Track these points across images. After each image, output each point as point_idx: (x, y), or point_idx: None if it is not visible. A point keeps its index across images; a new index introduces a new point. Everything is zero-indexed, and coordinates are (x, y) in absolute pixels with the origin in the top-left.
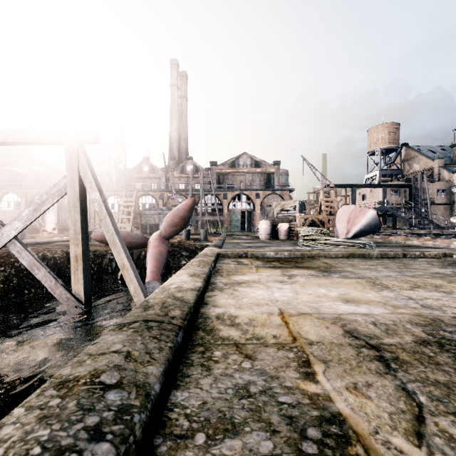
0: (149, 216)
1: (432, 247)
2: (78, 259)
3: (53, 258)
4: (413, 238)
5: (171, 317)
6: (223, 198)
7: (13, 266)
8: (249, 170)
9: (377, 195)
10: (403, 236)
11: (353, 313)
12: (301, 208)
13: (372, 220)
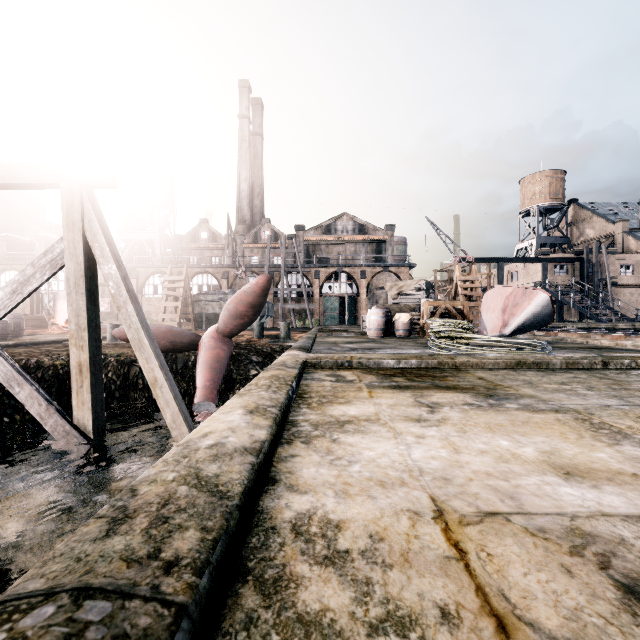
0: (205, 303)
1: (635, 350)
2: (83, 370)
3: (53, 366)
4: (596, 335)
5: (165, 564)
6: (313, 277)
7: None
8: (350, 238)
9: (535, 273)
10: (579, 333)
11: (599, 512)
12: (427, 291)
13: (542, 308)
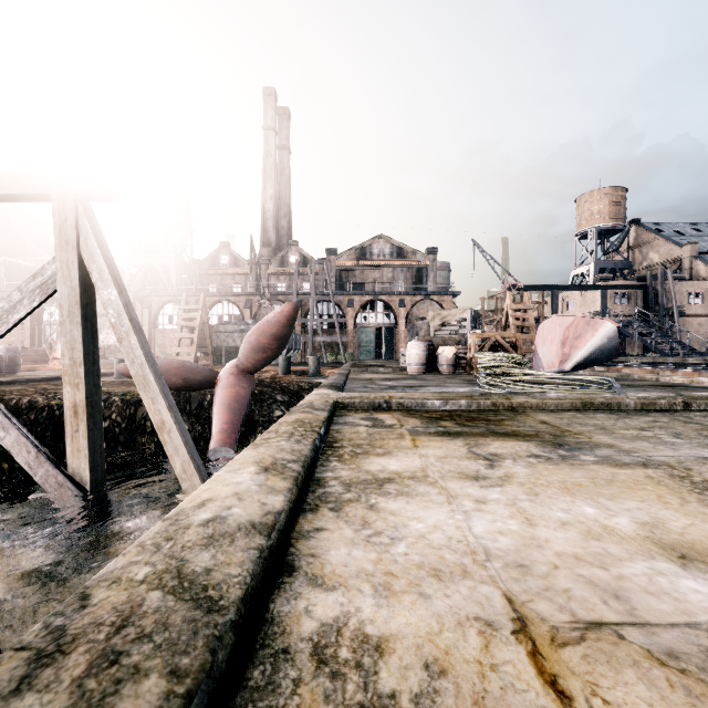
0: (225, 335)
1: None
2: (79, 412)
3: (48, 407)
4: (665, 371)
5: None
6: (347, 306)
7: None
8: (387, 263)
9: (593, 302)
10: (646, 368)
11: None
12: (474, 321)
13: (608, 340)
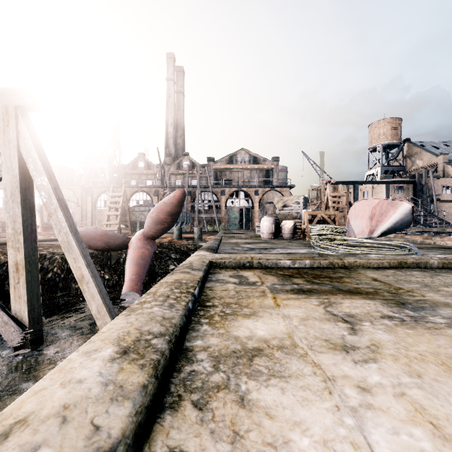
0: (139, 213)
1: None
2: (19, 268)
3: (7, 263)
4: (435, 237)
5: None
6: (220, 195)
7: None
8: (247, 166)
9: (380, 192)
10: (421, 235)
11: None
12: (305, 204)
13: (405, 216)
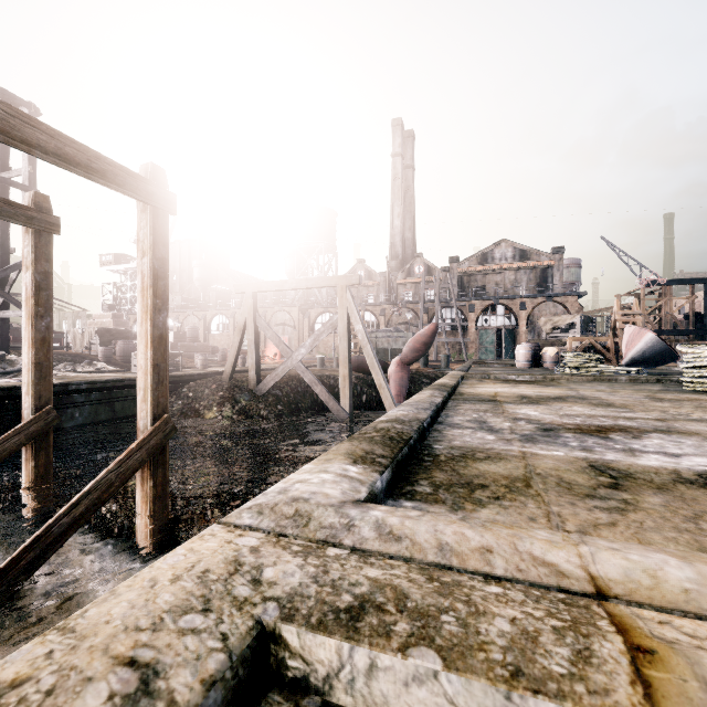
0: (376, 340)
1: None
2: (346, 379)
3: None
4: None
5: (447, 386)
6: (468, 311)
7: (288, 384)
8: (509, 266)
9: None
10: None
11: (532, 394)
12: (584, 325)
13: (652, 344)
